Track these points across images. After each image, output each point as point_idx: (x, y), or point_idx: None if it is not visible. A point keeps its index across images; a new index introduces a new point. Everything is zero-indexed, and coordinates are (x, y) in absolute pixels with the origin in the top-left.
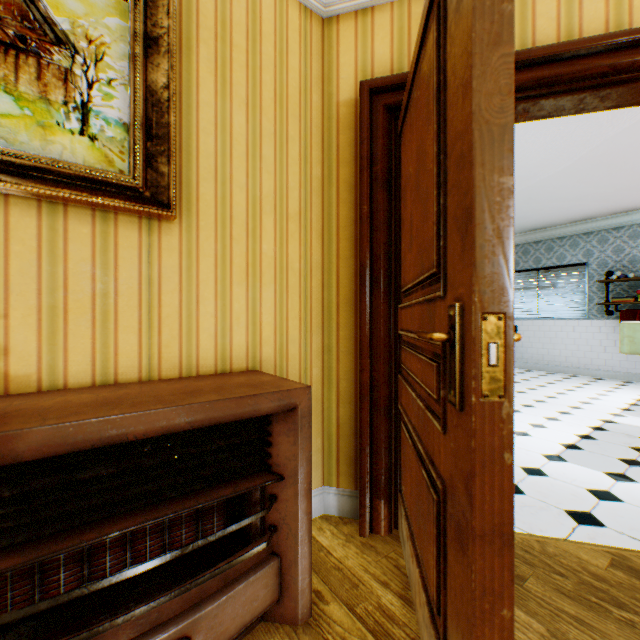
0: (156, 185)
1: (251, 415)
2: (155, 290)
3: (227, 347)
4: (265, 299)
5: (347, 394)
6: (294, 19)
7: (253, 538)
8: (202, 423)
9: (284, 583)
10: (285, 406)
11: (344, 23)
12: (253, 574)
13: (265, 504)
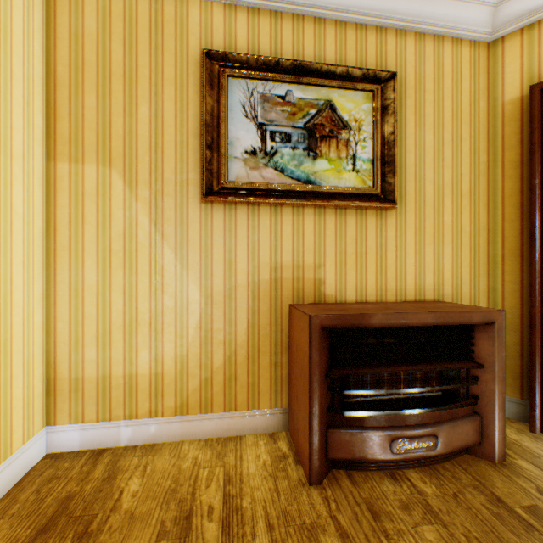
0: (385, 190)
1: (466, 323)
2: (383, 250)
3: (421, 285)
4: (445, 254)
5: (511, 324)
6: (465, 54)
7: (460, 400)
8: (441, 323)
9: (483, 433)
10: (486, 320)
11: (508, 41)
12: (465, 419)
13: (467, 381)
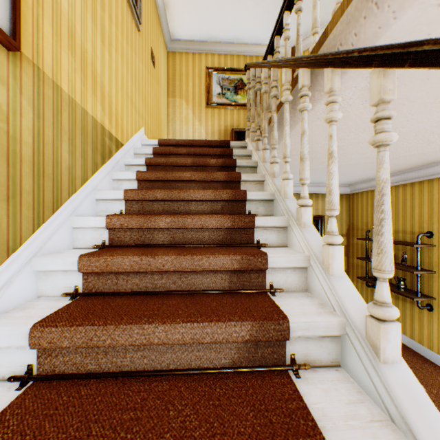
0: None
1: None
2: None
3: None
4: None
5: None
6: None
7: None
8: None
9: None
10: None
11: None
12: None
13: None
